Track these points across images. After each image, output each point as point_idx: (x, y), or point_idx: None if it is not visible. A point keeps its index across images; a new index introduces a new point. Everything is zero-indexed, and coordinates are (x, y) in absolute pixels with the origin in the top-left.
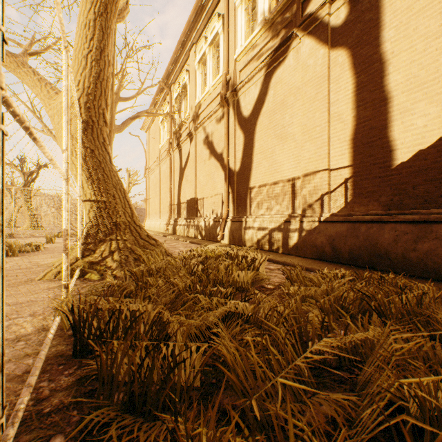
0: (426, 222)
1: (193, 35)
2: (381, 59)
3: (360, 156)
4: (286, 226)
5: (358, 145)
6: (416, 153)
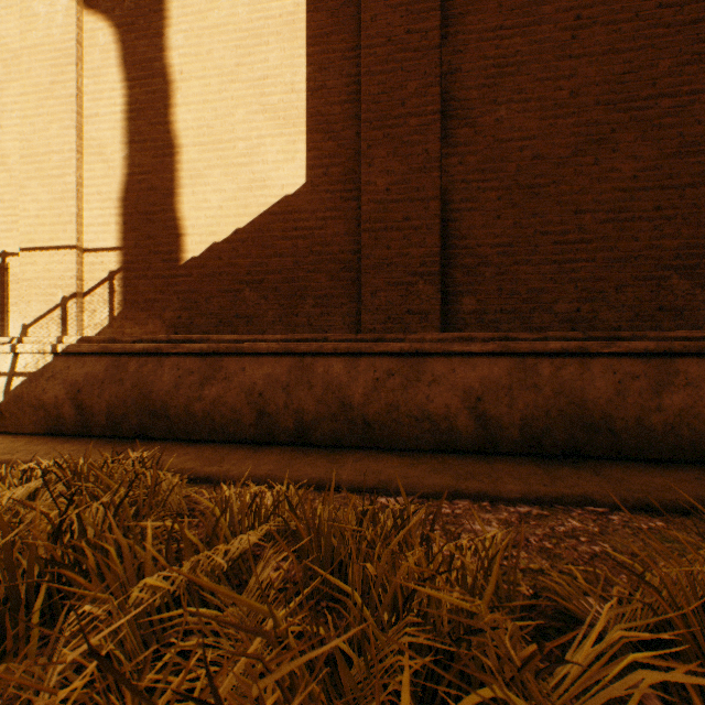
0: (218, 354)
1: None
2: (167, 74)
3: (135, 234)
4: None
5: (133, 213)
6: (211, 247)
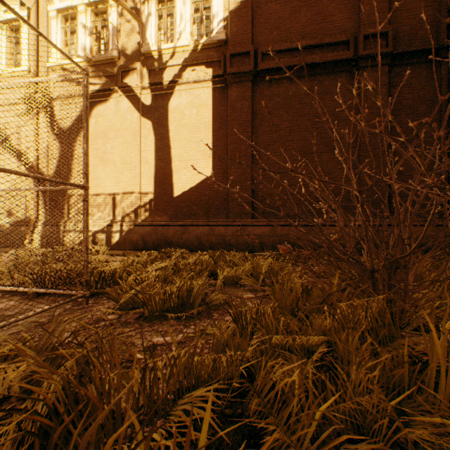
0: (186, 226)
1: None
2: (169, 138)
3: (158, 188)
4: (110, 229)
5: (158, 181)
6: (183, 192)
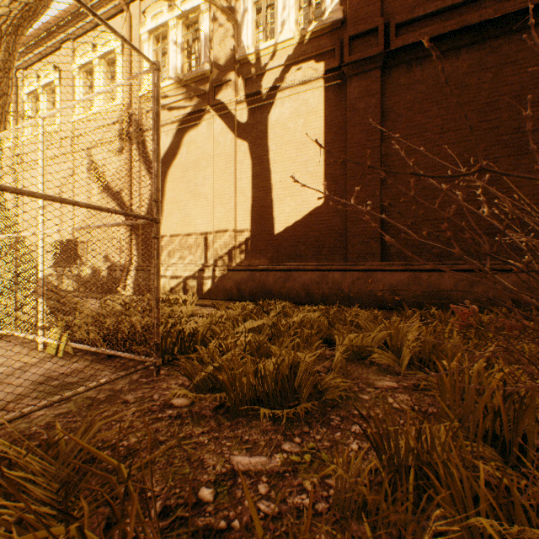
0: (290, 271)
1: (70, 28)
2: (268, 161)
3: (256, 224)
4: (201, 275)
5: (255, 216)
6: (286, 228)
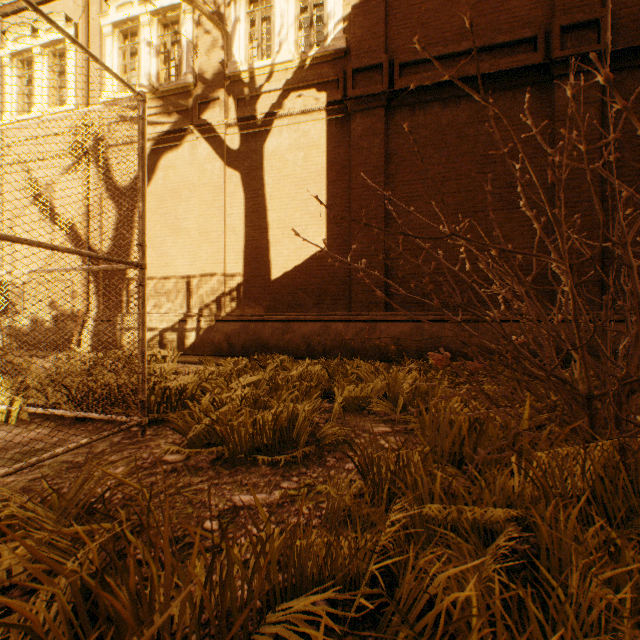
0: (289, 321)
1: None
2: (264, 196)
3: (250, 267)
4: (183, 326)
5: (249, 258)
6: (284, 273)
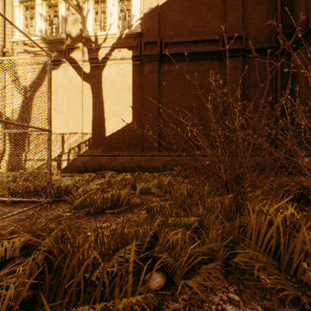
0: (114, 156)
1: None
2: (102, 96)
3: (95, 130)
4: (60, 158)
5: (94, 125)
6: (112, 133)
